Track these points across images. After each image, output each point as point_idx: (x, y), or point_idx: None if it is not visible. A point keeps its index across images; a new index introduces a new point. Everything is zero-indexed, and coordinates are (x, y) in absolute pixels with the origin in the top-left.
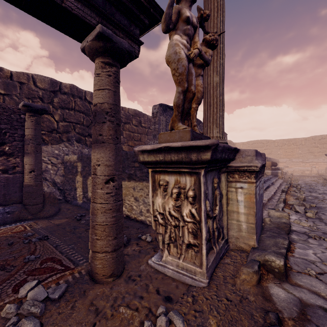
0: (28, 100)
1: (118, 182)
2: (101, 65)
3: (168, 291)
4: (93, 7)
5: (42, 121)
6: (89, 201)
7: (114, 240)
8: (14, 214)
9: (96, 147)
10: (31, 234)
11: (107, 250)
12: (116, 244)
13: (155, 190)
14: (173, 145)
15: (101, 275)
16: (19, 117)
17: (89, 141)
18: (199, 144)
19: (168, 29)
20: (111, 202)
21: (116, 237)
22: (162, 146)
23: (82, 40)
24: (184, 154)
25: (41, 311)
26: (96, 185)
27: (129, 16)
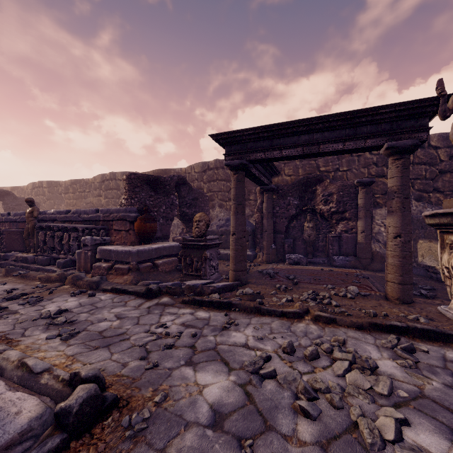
0: (364, 169)
1: (405, 238)
2: (392, 161)
3: (436, 319)
4: (382, 135)
5: (376, 185)
6: (419, 266)
7: (400, 277)
8: (351, 262)
9: (388, 215)
10: (359, 274)
11: (394, 281)
12: (402, 280)
13: (443, 248)
14: (439, 212)
15: (390, 296)
16: (355, 190)
17: (434, 198)
18: (451, 211)
19: (445, 118)
20: (398, 251)
21: (401, 275)
22: (434, 213)
23: (380, 150)
24: (449, 218)
25: (355, 295)
26: (388, 239)
27: (414, 117)
